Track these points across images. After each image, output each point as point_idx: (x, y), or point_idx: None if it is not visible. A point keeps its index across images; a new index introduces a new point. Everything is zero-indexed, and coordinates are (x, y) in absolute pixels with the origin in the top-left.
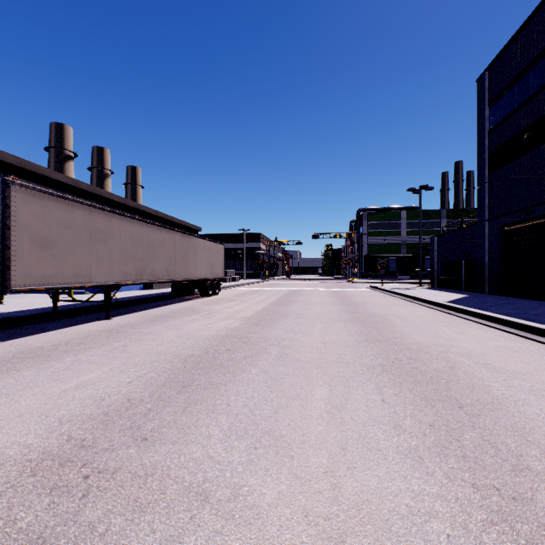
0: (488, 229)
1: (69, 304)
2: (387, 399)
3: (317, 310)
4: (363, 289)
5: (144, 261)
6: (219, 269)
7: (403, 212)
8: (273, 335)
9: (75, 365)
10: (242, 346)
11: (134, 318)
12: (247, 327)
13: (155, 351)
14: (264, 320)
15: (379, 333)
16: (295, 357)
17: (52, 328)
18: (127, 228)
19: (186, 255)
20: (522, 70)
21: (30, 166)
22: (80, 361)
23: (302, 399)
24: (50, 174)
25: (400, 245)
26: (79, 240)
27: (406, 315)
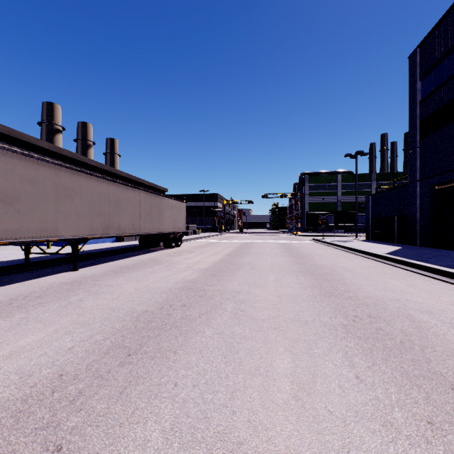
0: (419, 188)
1: (43, 256)
2: (362, 376)
3: (268, 261)
4: (306, 241)
5: (110, 217)
6: (181, 224)
7: (339, 175)
8: (229, 287)
9: (20, 324)
10: (197, 300)
11: (100, 270)
12: (204, 279)
13: (109, 306)
14: (220, 272)
15: (331, 285)
16: (251, 314)
17: (19, 279)
18: (94, 186)
19: (150, 211)
20: (452, 45)
21: (17, 134)
22: (28, 319)
23: (262, 375)
24: (35, 142)
25: (337, 204)
26: (45, 196)
27: (351, 266)
